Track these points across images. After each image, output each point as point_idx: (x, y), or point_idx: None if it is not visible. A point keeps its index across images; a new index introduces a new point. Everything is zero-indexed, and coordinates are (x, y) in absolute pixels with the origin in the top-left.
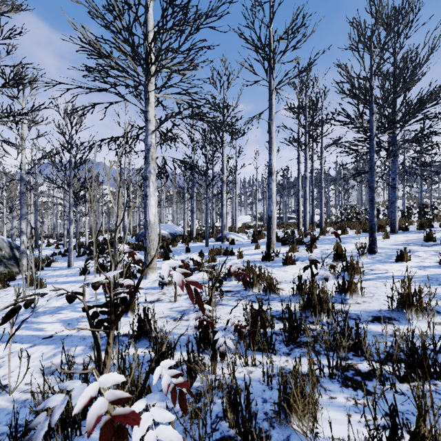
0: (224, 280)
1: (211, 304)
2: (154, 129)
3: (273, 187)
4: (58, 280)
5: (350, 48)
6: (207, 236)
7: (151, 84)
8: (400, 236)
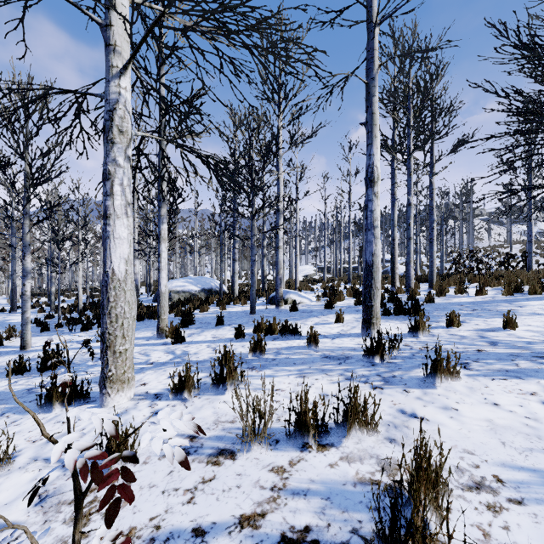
0: None
1: None
2: (123, 65)
3: (376, 207)
4: None
5: None
6: (252, 296)
7: None
8: None
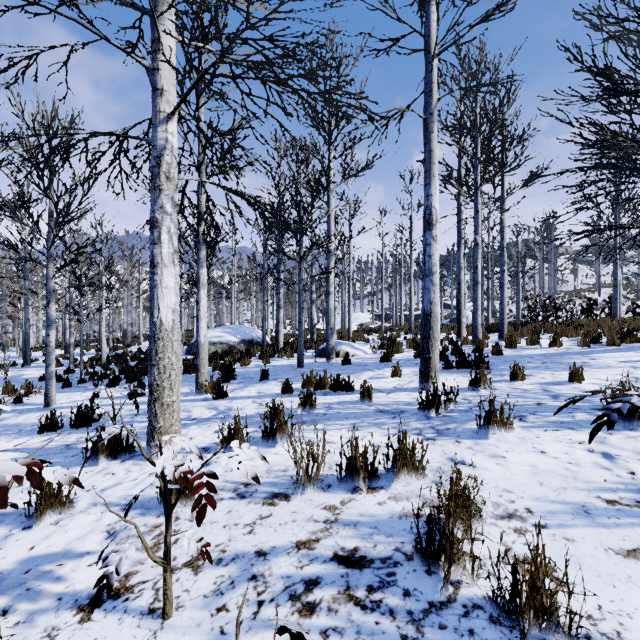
0: None
1: None
2: (170, 110)
3: (435, 252)
4: None
5: None
6: (300, 348)
7: (165, 7)
8: None
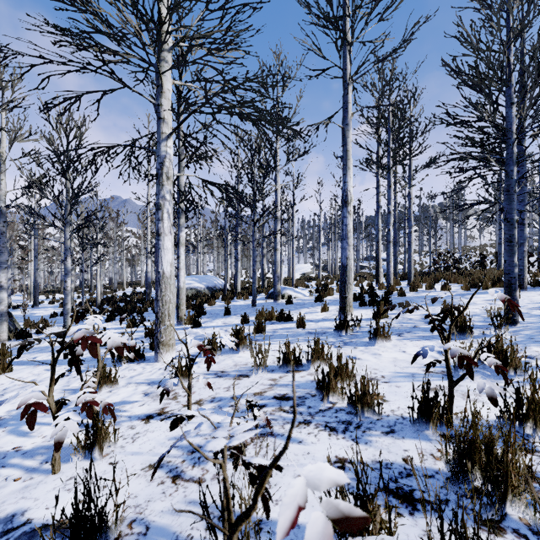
0: (276, 468)
1: None
2: (169, 132)
3: (350, 222)
4: (37, 357)
5: None
6: (254, 291)
7: (165, 63)
8: (532, 293)
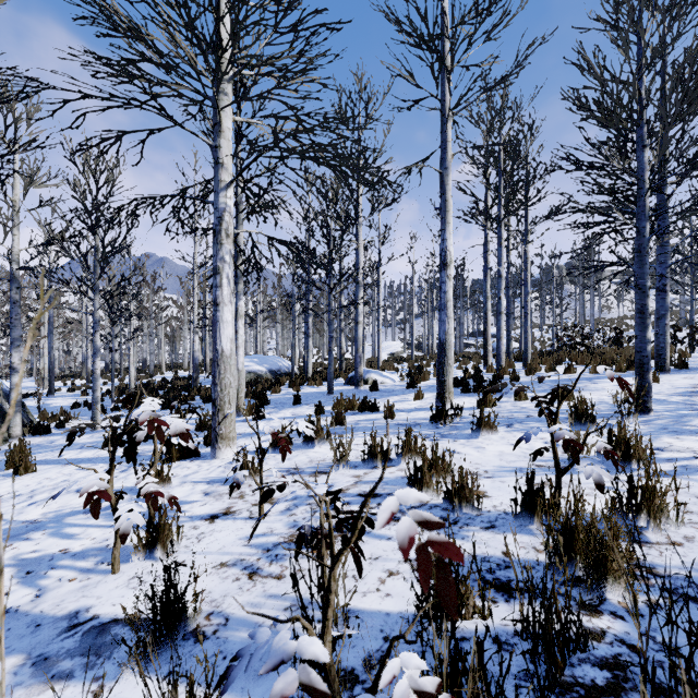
0: (369, 525)
1: (329, 614)
2: (230, 180)
3: (449, 289)
4: (64, 455)
5: (601, 21)
6: (330, 375)
7: (225, 96)
8: (675, 377)
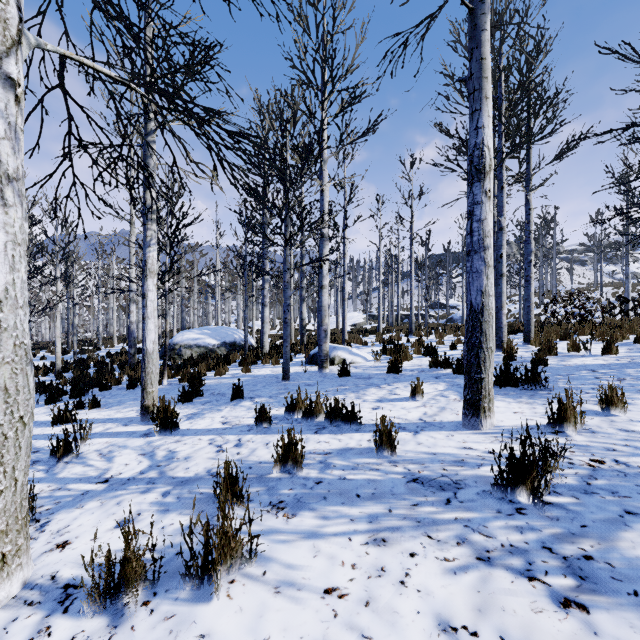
0: None
1: None
2: None
3: (488, 214)
4: None
5: None
6: (286, 355)
7: None
8: None
